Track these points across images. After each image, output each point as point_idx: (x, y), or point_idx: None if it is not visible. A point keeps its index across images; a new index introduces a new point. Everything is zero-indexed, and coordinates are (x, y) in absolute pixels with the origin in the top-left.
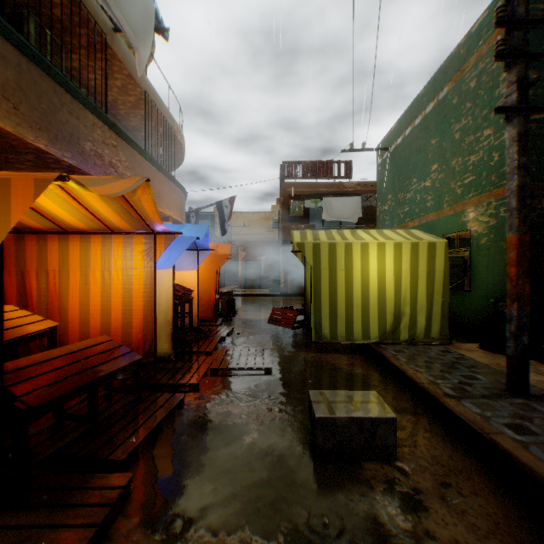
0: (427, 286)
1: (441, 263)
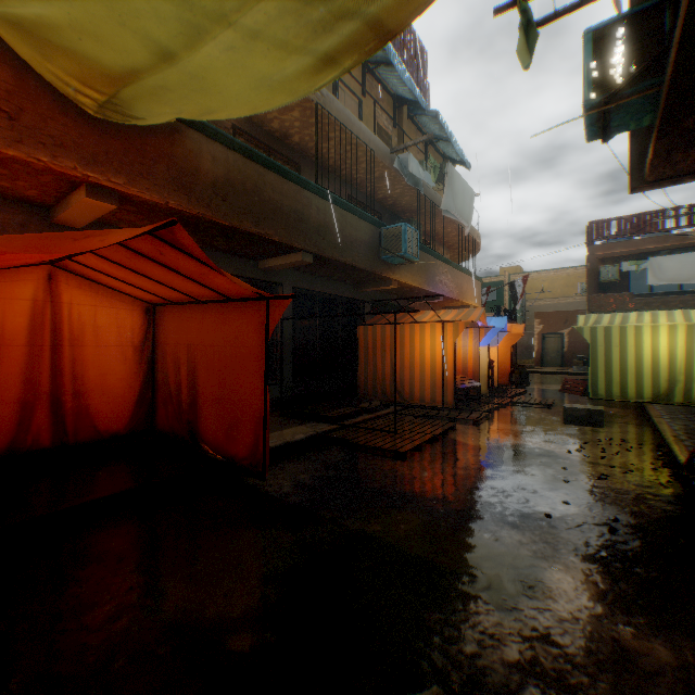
0: None
1: None
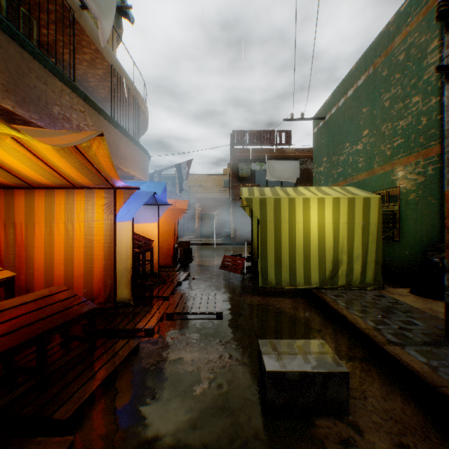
0: (363, 237)
1: (375, 216)
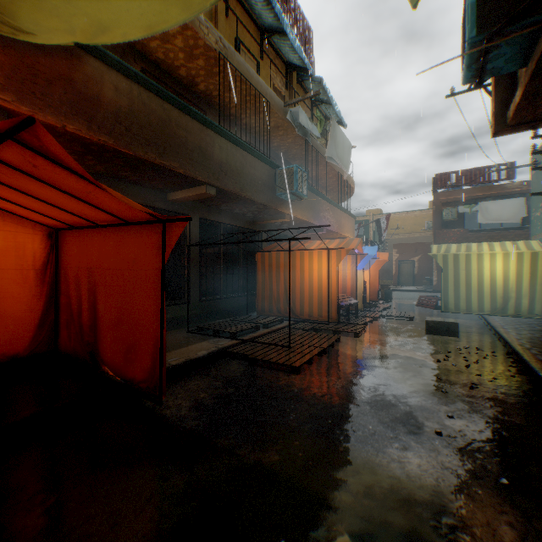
0: (529, 280)
1: (541, 265)
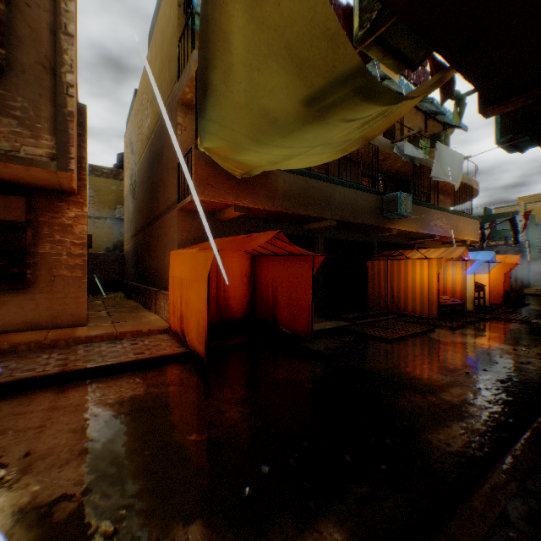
0: None
1: None
